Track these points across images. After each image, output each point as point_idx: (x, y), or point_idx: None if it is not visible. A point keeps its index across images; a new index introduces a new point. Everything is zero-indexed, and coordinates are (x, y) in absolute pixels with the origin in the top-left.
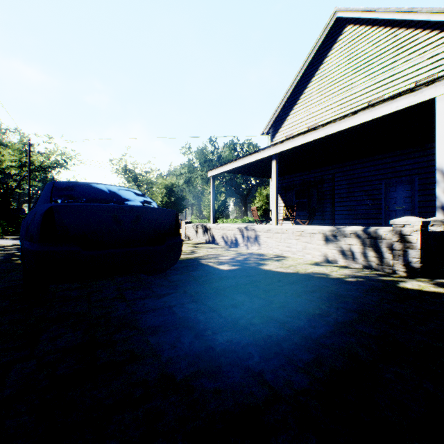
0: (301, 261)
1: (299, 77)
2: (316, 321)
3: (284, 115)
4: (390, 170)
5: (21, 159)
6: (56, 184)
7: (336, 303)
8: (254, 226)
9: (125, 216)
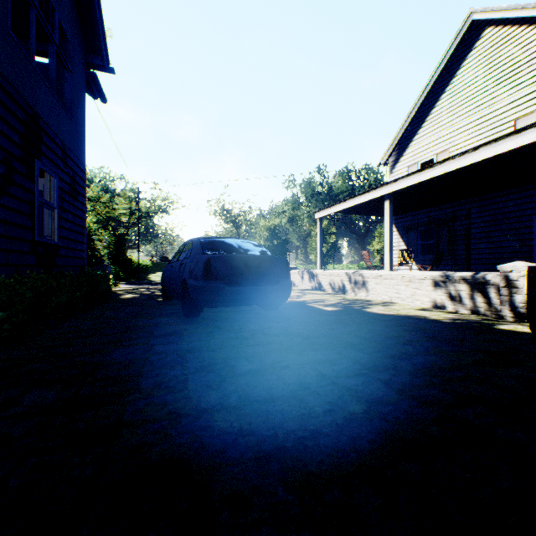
0: (407, 307)
1: (424, 96)
2: (390, 339)
3: (406, 141)
4: None
5: (131, 206)
6: (201, 240)
7: (416, 332)
8: (362, 272)
9: (251, 263)
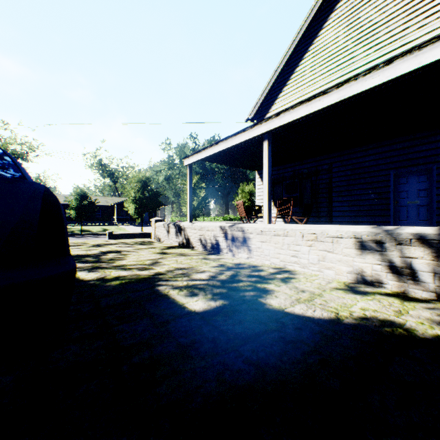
0: (323, 283)
1: (290, 53)
2: None
3: (272, 98)
4: (401, 158)
5: None
6: None
7: None
8: (243, 225)
9: None
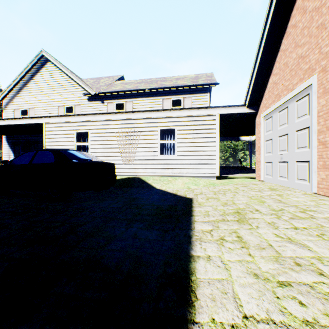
0: None
1: (22, 75)
2: None
3: (14, 95)
4: None
5: None
6: None
7: None
8: None
9: None
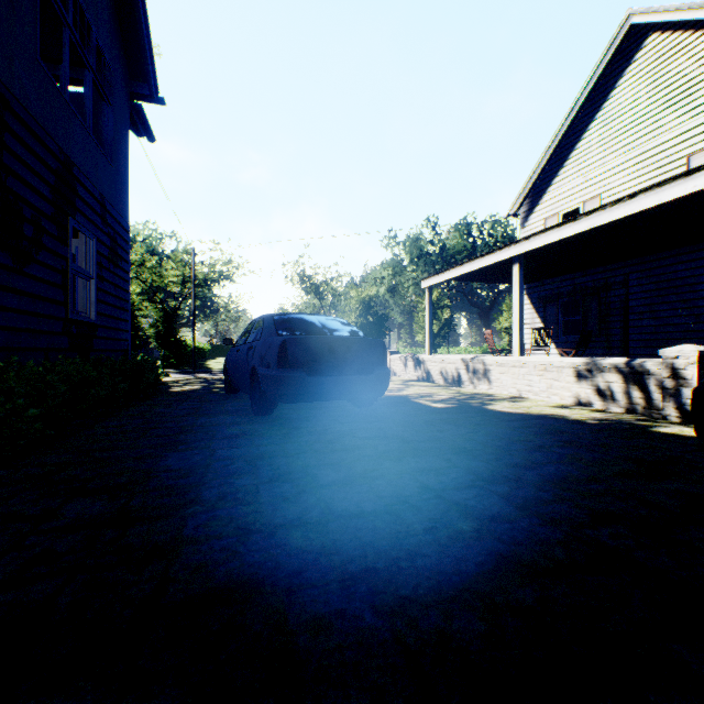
0: (541, 403)
1: (566, 125)
2: (515, 444)
3: (543, 185)
4: None
5: (184, 273)
6: (275, 317)
7: (549, 436)
8: (484, 358)
9: (338, 346)
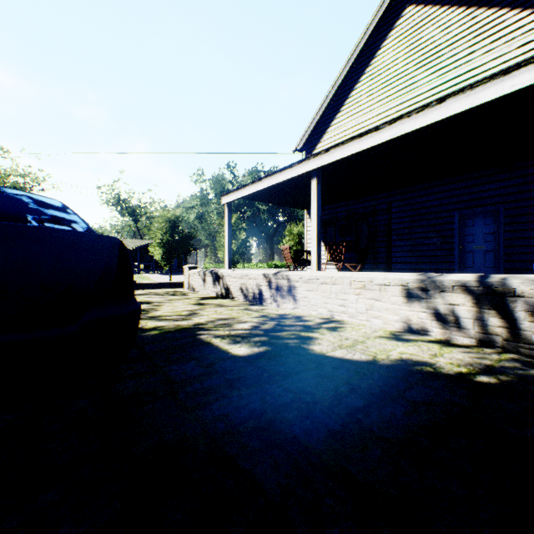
0: (368, 332)
1: (344, 75)
2: None
3: (324, 126)
4: (467, 197)
5: None
6: None
7: None
8: (289, 273)
9: None
